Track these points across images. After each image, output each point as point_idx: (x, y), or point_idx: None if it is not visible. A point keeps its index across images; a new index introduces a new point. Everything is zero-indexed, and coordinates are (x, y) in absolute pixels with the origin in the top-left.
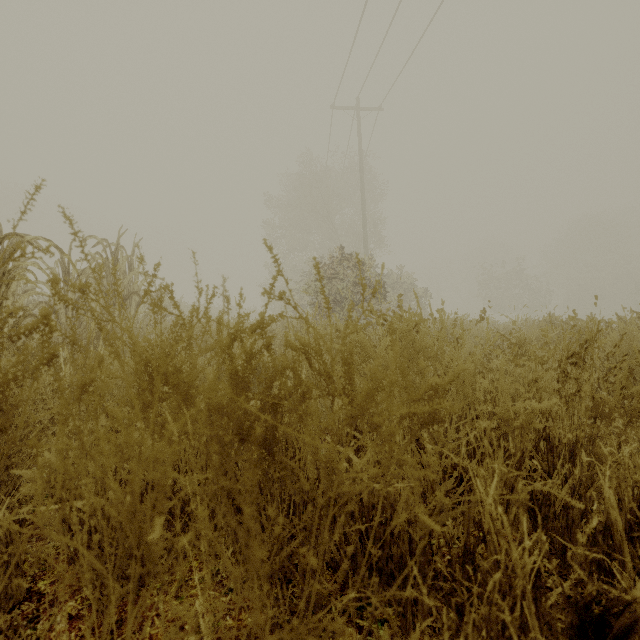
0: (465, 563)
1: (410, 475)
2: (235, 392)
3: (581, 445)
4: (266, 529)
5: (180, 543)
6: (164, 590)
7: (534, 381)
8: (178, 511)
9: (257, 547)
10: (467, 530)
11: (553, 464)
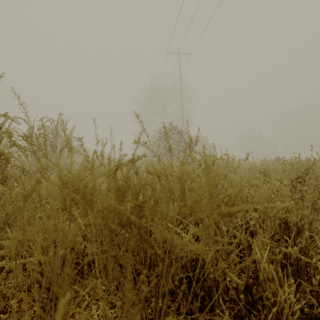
0: (246, 293)
1: (222, 248)
2: (118, 199)
3: (302, 225)
4: (135, 276)
5: (85, 290)
6: (79, 305)
7: (277, 191)
8: (85, 266)
9: (134, 313)
10: (247, 275)
11: (289, 236)
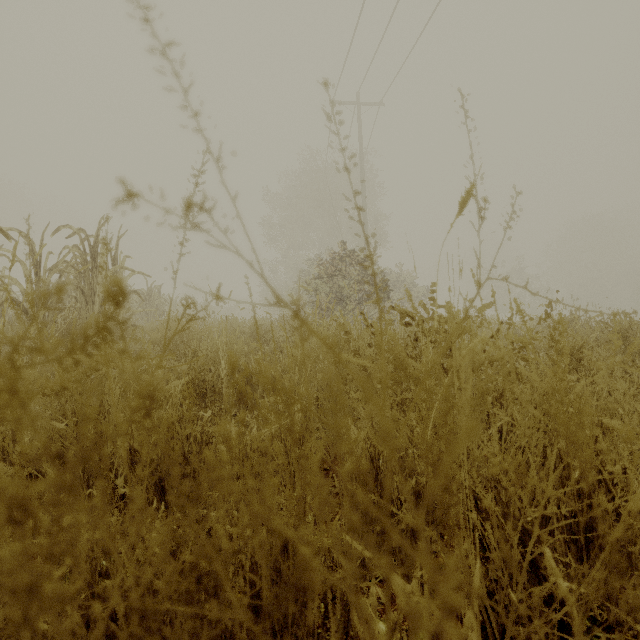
0: None
1: None
2: None
3: None
4: None
5: None
6: None
7: None
8: None
9: None
10: None
11: None
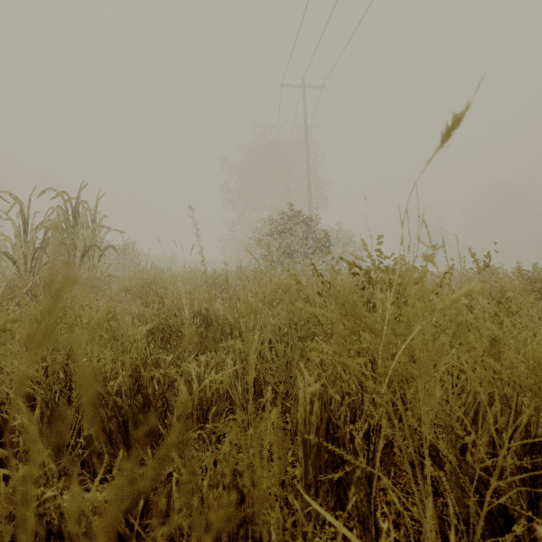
0: None
1: None
2: None
3: None
4: None
5: None
6: None
7: None
8: None
9: None
10: None
11: None
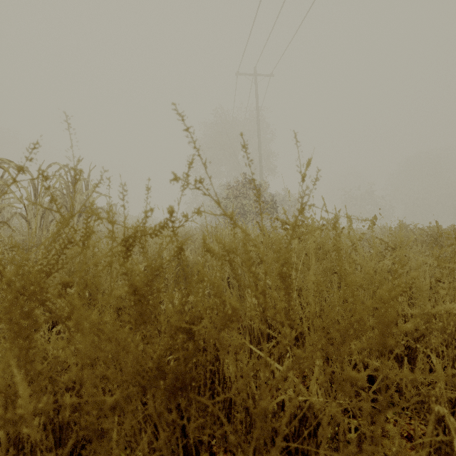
0: None
1: None
2: (132, 316)
3: None
4: None
5: None
6: None
7: (435, 281)
8: None
9: None
10: None
11: None
